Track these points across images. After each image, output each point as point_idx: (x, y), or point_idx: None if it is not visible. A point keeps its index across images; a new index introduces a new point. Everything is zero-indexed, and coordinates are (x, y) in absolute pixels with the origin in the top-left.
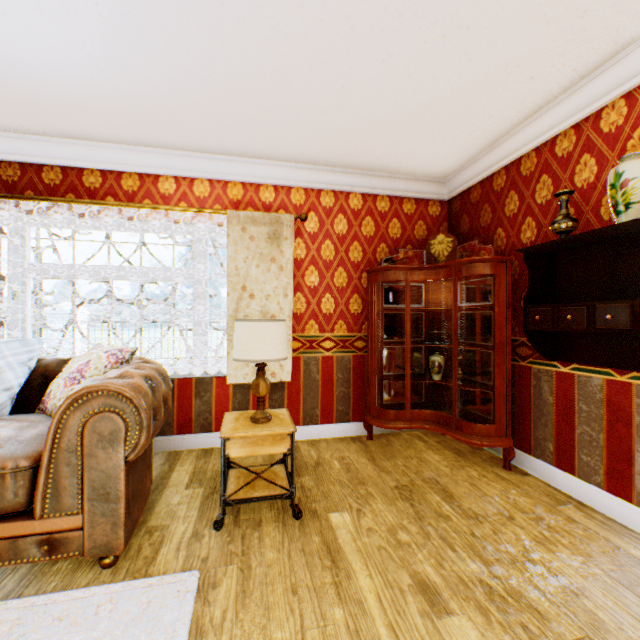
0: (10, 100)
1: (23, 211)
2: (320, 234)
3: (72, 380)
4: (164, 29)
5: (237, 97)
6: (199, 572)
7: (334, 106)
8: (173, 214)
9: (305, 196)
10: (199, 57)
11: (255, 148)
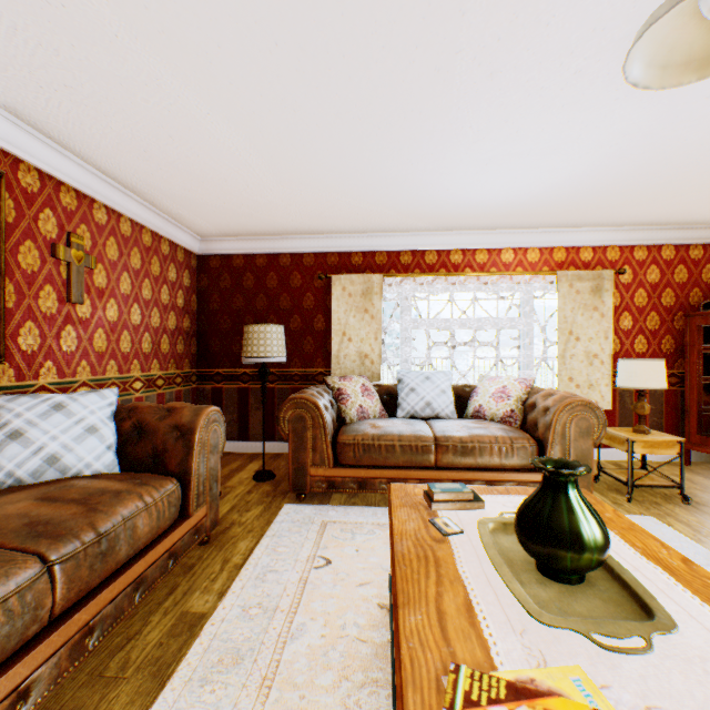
0: (441, 217)
1: (412, 284)
2: (632, 284)
3: (499, 398)
4: (603, 174)
5: (614, 197)
6: (650, 517)
7: (695, 191)
8: (511, 277)
9: (618, 252)
10: (611, 182)
11: (589, 221)
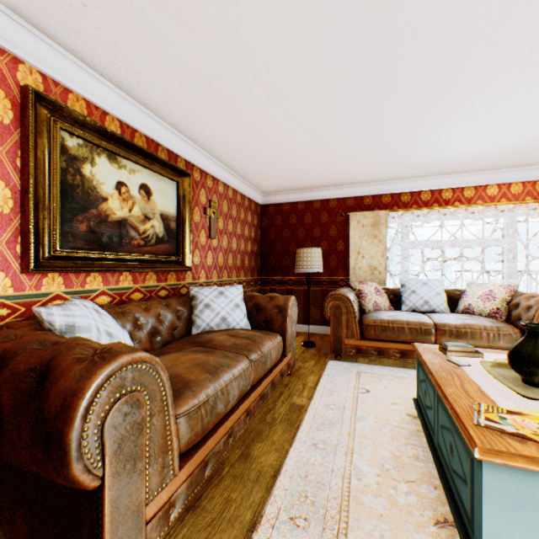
0: (435, 167)
1: (410, 216)
2: None
3: (485, 299)
4: None
5: None
6: None
7: None
8: (495, 207)
9: None
10: None
11: None
